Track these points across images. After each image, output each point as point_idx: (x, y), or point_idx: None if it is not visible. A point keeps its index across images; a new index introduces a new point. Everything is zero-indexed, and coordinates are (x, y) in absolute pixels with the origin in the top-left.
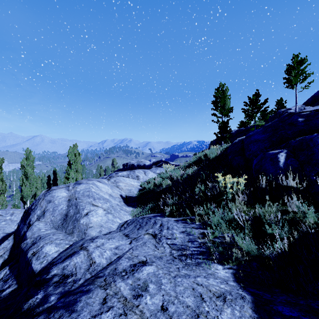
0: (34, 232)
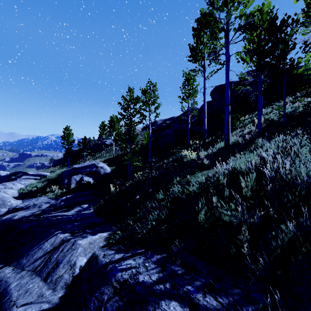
0: None
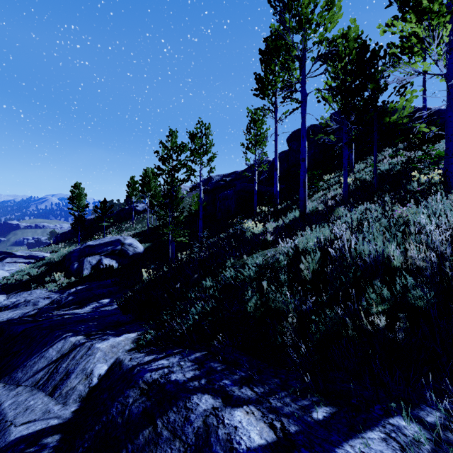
0: None
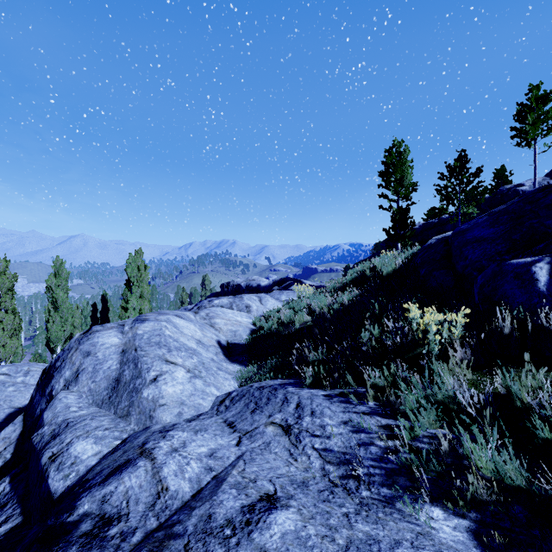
0: (57, 412)
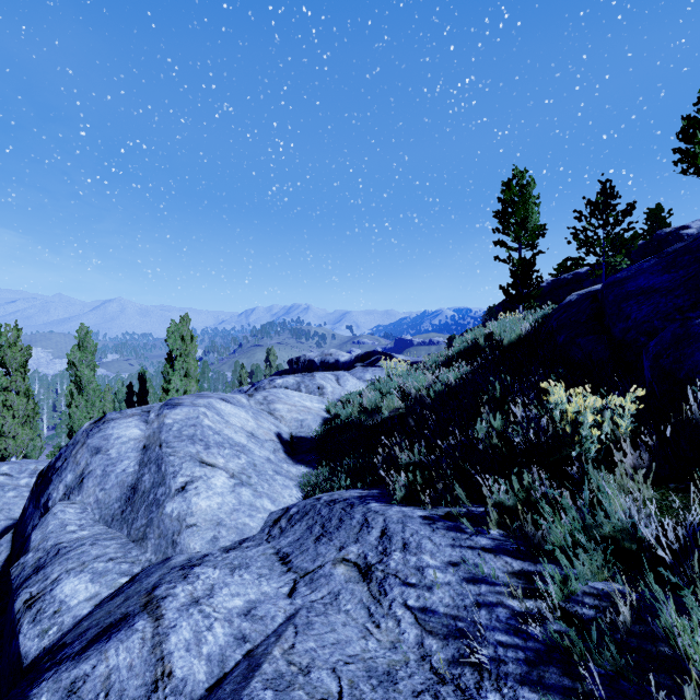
0: (48, 532)
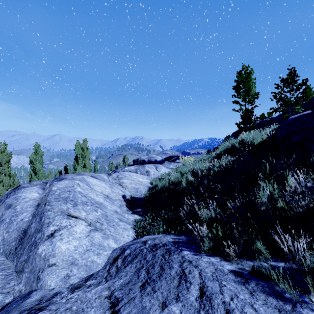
0: None
